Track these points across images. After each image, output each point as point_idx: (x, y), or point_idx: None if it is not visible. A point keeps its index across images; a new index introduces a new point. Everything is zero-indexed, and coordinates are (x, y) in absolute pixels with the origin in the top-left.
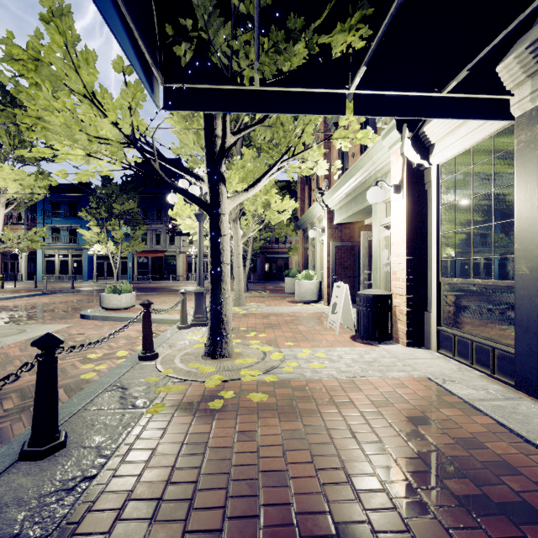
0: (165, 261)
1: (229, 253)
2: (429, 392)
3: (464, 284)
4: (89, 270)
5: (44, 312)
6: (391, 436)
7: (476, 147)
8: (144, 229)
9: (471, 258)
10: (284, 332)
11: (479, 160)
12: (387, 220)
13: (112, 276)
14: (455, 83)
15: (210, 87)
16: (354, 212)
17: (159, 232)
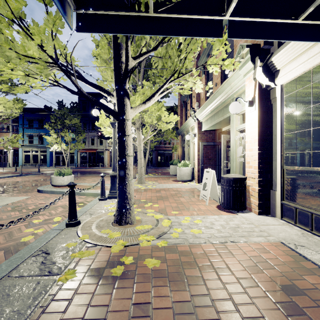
0: (97, 155)
1: (132, 148)
2: (288, 257)
3: (304, 171)
4: (51, 160)
5: (15, 187)
6: (270, 309)
7: (315, 69)
8: (84, 135)
9: (310, 151)
10: (171, 203)
11: (318, 78)
12: (241, 126)
13: (64, 164)
14: (311, 9)
15: (114, 13)
16: (216, 122)
17: (93, 137)
